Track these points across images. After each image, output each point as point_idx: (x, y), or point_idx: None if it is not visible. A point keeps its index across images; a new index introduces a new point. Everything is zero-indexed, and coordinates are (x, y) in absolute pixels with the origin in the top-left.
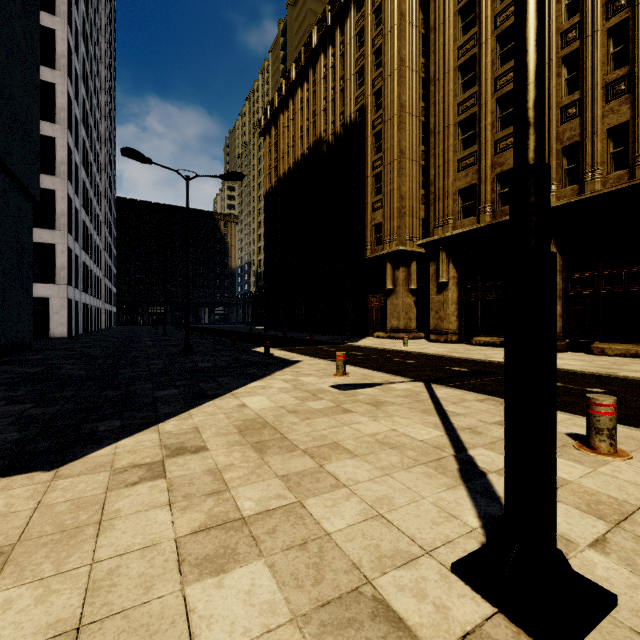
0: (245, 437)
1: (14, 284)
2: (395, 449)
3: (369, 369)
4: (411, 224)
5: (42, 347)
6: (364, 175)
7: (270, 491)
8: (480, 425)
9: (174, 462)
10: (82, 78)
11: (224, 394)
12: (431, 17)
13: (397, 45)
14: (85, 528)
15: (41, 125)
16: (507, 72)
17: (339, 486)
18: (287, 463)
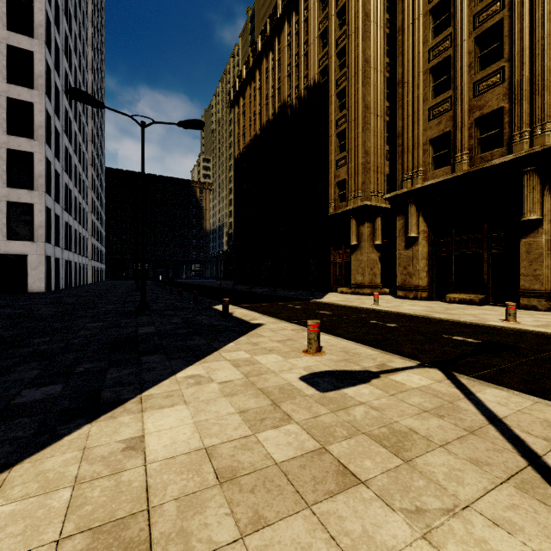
0: None
1: None
2: None
3: (347, 338)
4: (376, 179)
5: (1, 303)
6: (328, 134)
7: None
8: None
9: None
10: (64, 52)
11: (126, 400)
12: None
13: (362, 0)
14: None
15: (20, 91)
16: (488, 6)
17: None
18: None
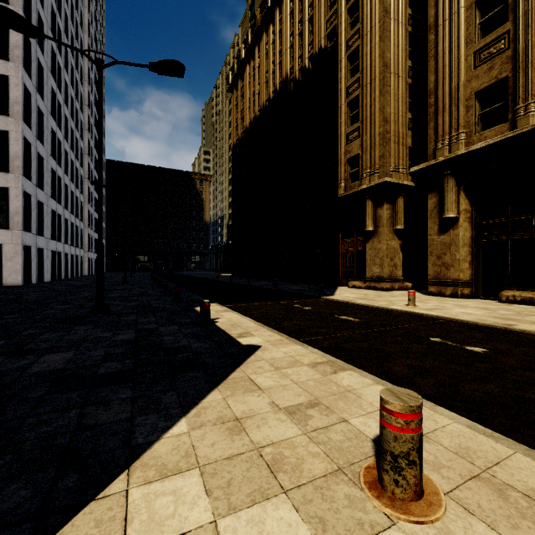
0: None
1: None
2: None
3: (432, 395)
4: (397, 152)
5: None
6: (336, 104)
7: None
8: None
9: None
10: (50, 28)
11: None
12: None
13: None
14: None
15: None
16: None
17: None
18: None
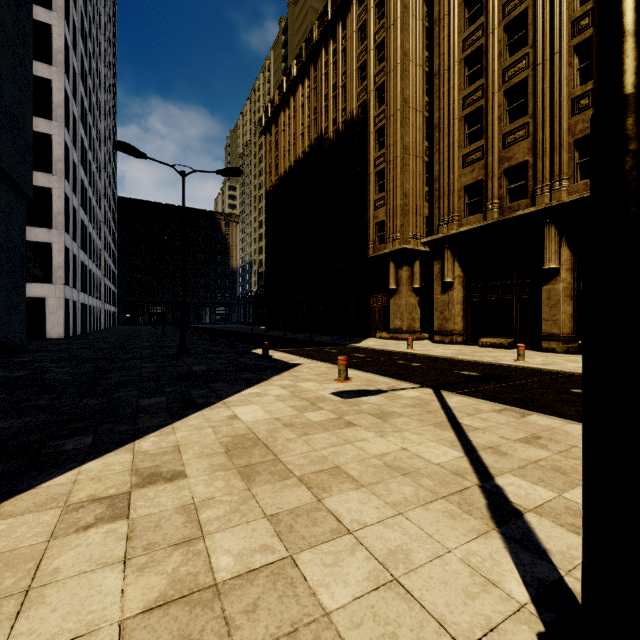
0: (232, 459)
1: (4, 283)
2: (408, 476)
3: (373, 373)
4: (415, 222)
5: (35, 348)
6: (366, 172)
7: (255, 539)
8: (503, 443)
9: (143, 494)
10: (80, 75)
11: (215, 403)
12: (435, 8)
13: (400, 38)
14: (4, 602)
15: (37, 122)
16: (515, 63)
17: (341, 532)
18: (278, 496)
